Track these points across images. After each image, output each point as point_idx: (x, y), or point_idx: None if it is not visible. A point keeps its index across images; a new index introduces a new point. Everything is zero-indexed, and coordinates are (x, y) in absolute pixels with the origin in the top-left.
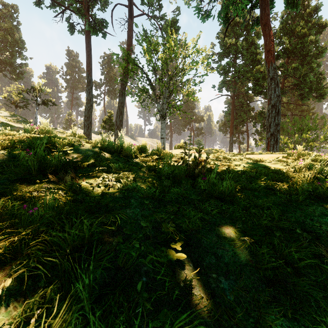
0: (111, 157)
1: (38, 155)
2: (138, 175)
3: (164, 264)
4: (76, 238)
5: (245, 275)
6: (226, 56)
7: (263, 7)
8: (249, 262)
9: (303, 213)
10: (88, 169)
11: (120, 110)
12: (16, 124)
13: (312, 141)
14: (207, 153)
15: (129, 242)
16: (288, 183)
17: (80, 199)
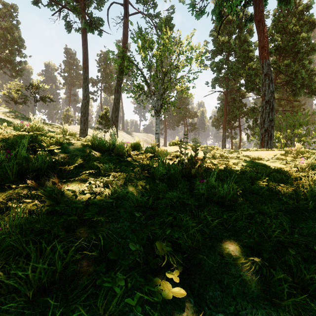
0: (102, 157)
1: (19, 156)
2: (130, 177)
3: (158, 309)
4: (43, 274)
5: (259, 314)
6: (219, 53)
7: (257, 3)
8: (262, 293)
9: (315, 223)
10: (75, 171)
11: (116, 106)
12: (14, 120)
13: (304, 136)
14: (204, 152)
15: (113, 274)
16: (293, 186)
17: (60, 210)
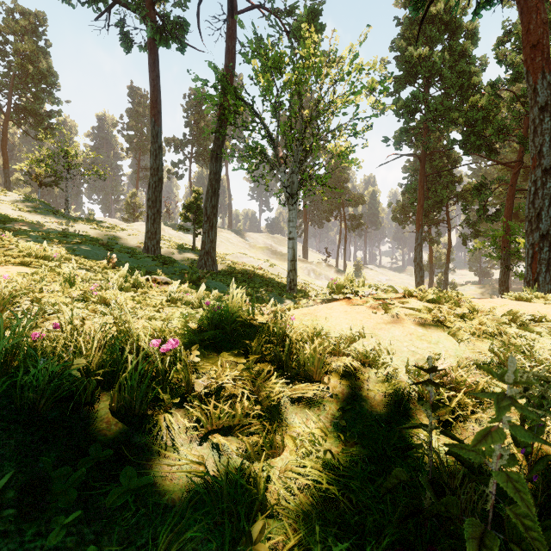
0: None
1: None
2: None
3: None
4: None
5: None
6: (410, 81)
7: None
8: None
9: None
10: None
11: (213, 187)
12: (31, 215)
13: None
14: None
15: None
16: None
17: None
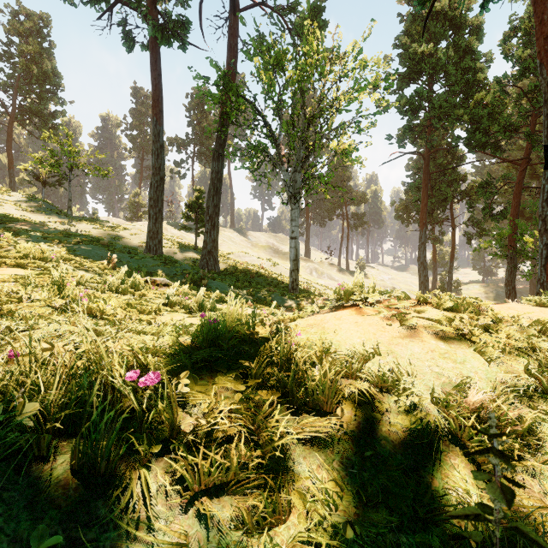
0: None
1: None
2: None
3: None
4: None
5: None
6: (414, 78)
7: None
8: None
9: None
10: None
11: (215, 186)
12: (34, 215)
13: None
14: None
15: None
16: None
17: None
